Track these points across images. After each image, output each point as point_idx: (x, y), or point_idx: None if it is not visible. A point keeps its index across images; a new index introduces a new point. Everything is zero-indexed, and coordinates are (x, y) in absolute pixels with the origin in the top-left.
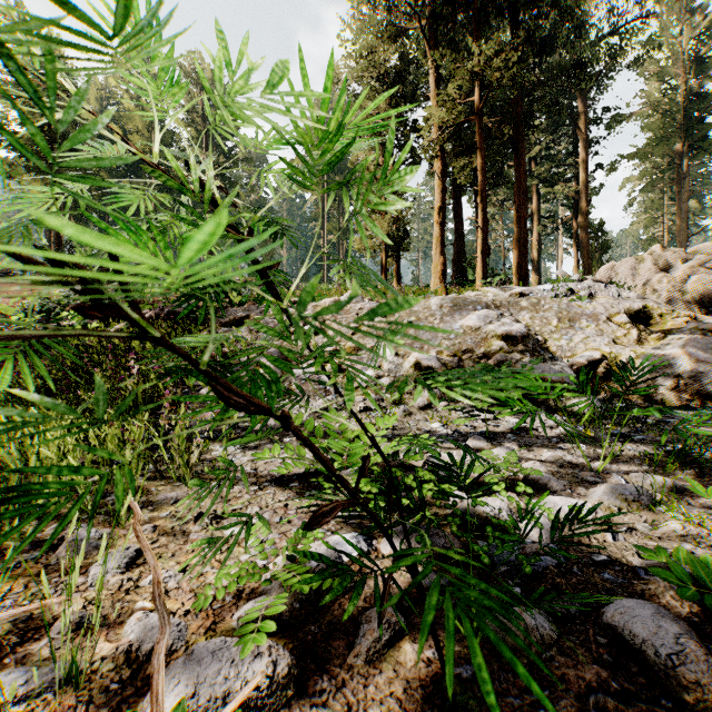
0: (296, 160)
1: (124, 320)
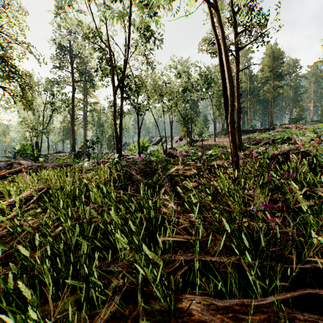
0: (316, 63)
1: (256, 144)
